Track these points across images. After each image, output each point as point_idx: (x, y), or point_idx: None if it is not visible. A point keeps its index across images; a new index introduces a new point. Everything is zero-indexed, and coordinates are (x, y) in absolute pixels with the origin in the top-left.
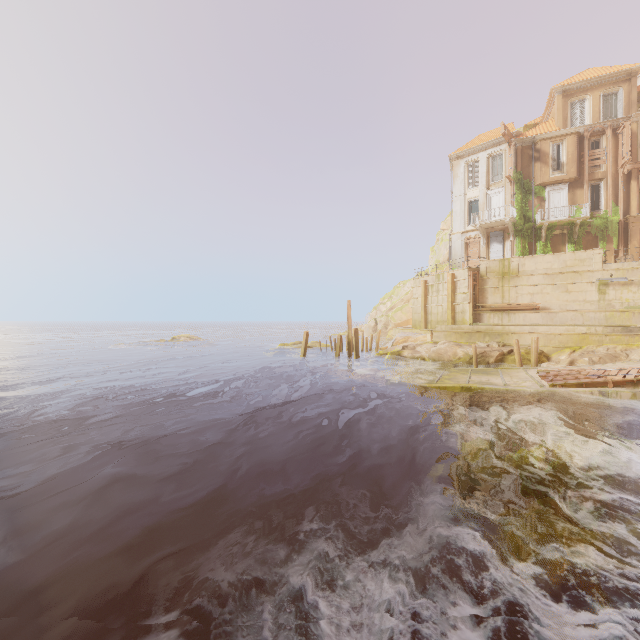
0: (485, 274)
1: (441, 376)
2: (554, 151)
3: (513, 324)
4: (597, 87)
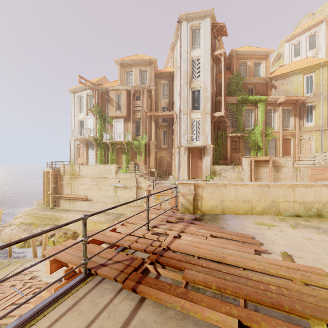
0: (63, 174)
1: None
2: (117, 98)
3: (74, 209)
4: (137, 65)
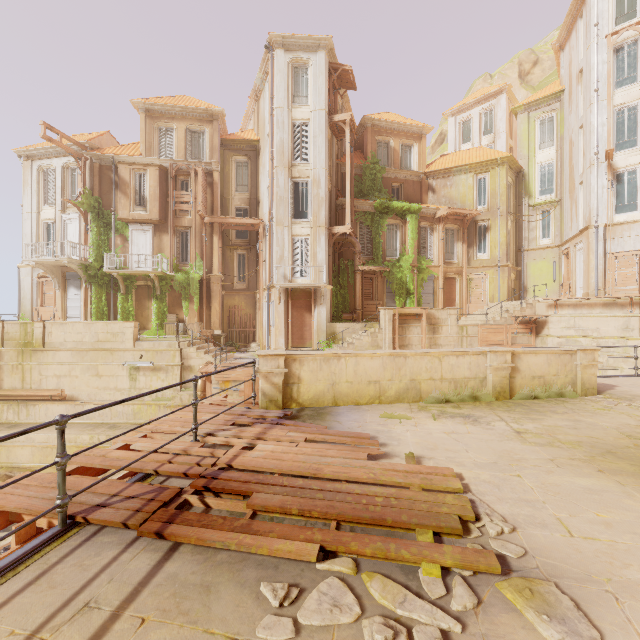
0: (0, 343)
1: None
2: (137, 181)
3: (30, 422)
4: (183, 118)
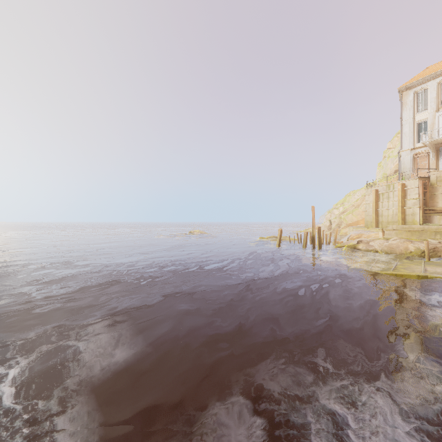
0: (435, 182)
1: (396, 265)
2: None
3: None
4: None
